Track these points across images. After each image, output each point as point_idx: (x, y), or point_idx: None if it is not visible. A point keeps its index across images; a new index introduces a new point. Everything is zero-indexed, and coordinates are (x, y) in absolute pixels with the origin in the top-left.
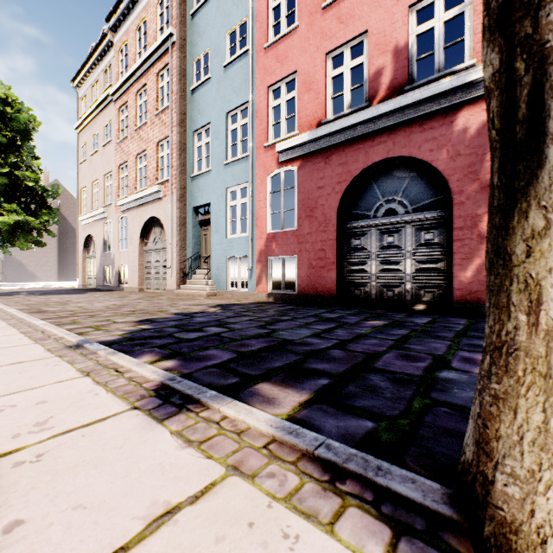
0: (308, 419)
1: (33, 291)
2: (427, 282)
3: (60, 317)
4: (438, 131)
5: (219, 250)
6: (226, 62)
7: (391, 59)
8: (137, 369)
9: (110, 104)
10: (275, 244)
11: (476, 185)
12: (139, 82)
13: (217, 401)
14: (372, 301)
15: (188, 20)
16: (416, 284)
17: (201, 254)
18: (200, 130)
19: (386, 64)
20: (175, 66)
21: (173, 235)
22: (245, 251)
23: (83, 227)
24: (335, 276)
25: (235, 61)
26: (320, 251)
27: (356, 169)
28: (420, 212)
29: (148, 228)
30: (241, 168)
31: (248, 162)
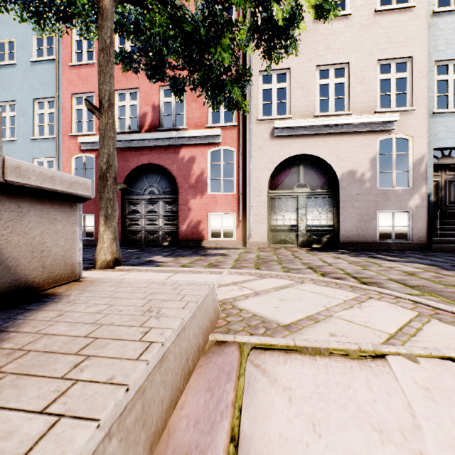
0: None
1: None
2: (169, 230)
3: None
4: (173, 155)
5: None
6: (34, 59)
7: (152, 110)
8: None
9: None
10: None
11: (188, 185)
12: None
13: None
14: (143, 242)
15: None
16: (164, 232)
17: None
18: (3, 102)
19: (149, 111)
20: None
21: None
22: None
23: None
24: (121, 228)
25: (42, 62)
26: None
27: (133, 165)
28: (166, 194)
29: None
30: (48, 145)
31: (55, 142)
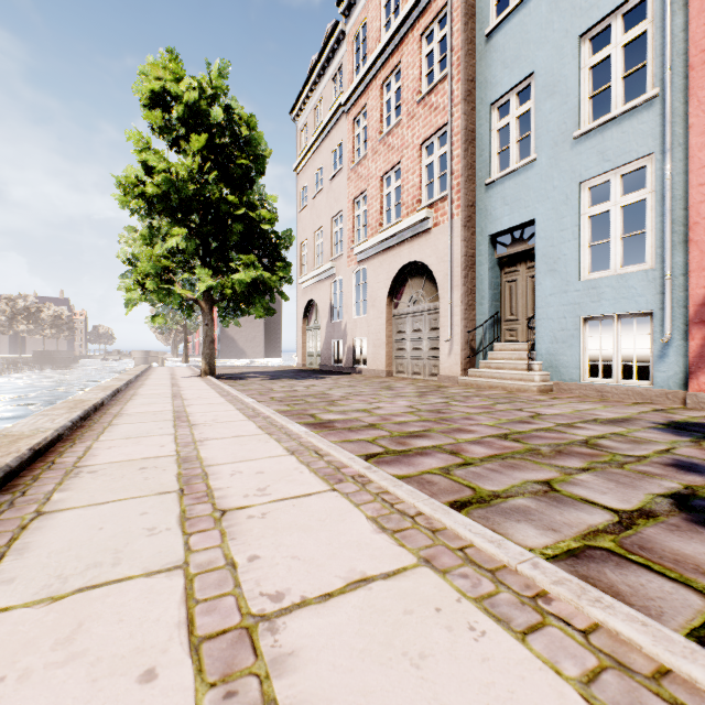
0: None
1: (258, 372)
2: None
3: (392, 454)
4: None
5: (556, 304)
6: None
7: None
8: None
9: (339, 119)
10: None
11: None
12: (387, 66)
13: None
14: None
15: None
16: None
17: (501, 316)
18: (504, 97)
19: None
20: (458, 3)
21: (453, 286)
22: (642, 303)
23: (303, 291)
24: None
25: None
26: None
27: None
28: None
29: (399, 281)
30: (627, 129)
31: (652, 110)
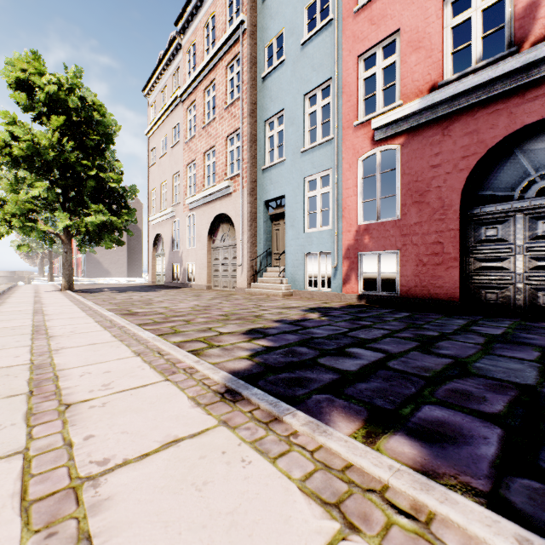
0: None
1: (113, 288)
2: None
3: (155, 322)
4: None
5: (294, 245)
6: (304, 39)
7: None
8: (454, 516)
9: (178, 105)
10: (368, 238)
11: None
12: (207, 79)
13: None
14: (517, 309)
15: (259, 4)
16: None
17: (272, 250)
18: (271, 118)
19: None
20: (246, 54)
21: (243, 231)
22: (328, 247)
23: (152, 227)
24: (458, 276)
25: (314, 36)
26: (435, 245)
27: (493, 138)
28: None
29: (215, 225)
30: (322, 153)
31: (331, 145)
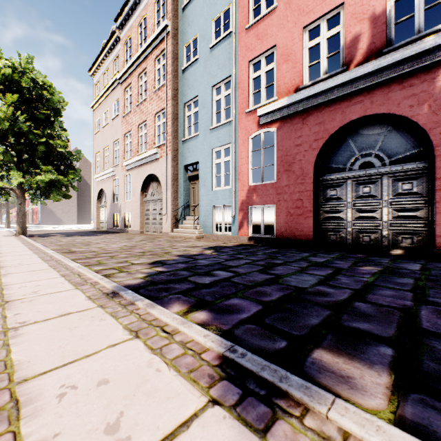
0: (427, 424)
1: (61, 233)
2: (405, 228)
3: (87, 258)
4: (419, 88)
5: (205, 200)
6: (212, 44)
7: (369, 25)
8: (186, 330)
9: (117, 86)
10: (255, 195)
11: None
12: (140, 67)
13: (314, 398)
14: (348, 246)
15: (180, 13)
16: (393, 231)
17: (190, 203)
18: (189, 102)
19: (363, 30)
20: (170, 51)
21: (167, 188)
22: (229, 201)
23: (97, 183)
24: (312, 223)
25: (219, 43)
26: (298, 201)
27: (333, 128)
28: (398, 164)
29: (147, 183)
30: (225, 131)
31: (231, 126)
